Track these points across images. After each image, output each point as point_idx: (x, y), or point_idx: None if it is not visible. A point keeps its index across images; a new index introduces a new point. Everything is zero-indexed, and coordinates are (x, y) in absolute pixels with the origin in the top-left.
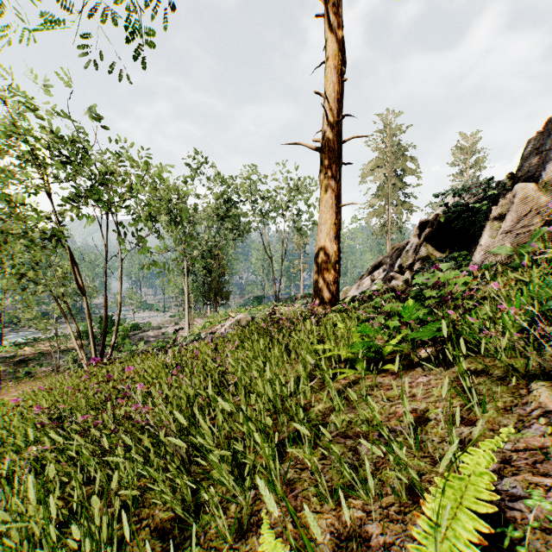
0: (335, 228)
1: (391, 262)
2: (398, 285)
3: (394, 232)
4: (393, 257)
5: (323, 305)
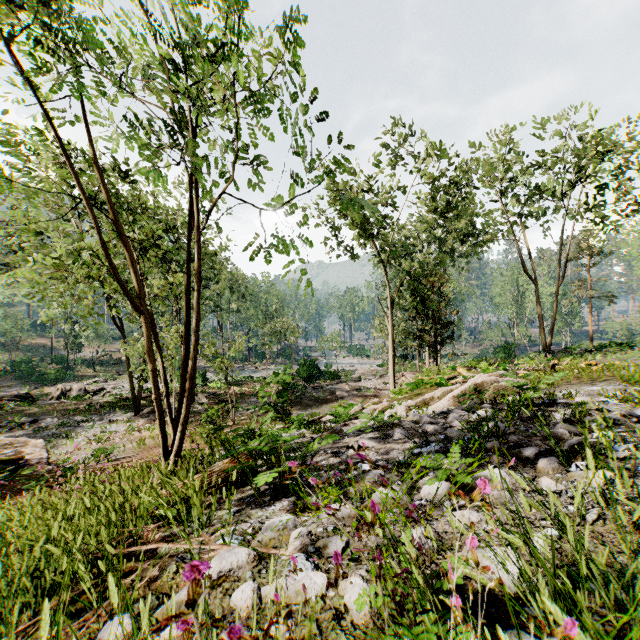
0: None
1: None
2: None
3: None
4: None
5: None
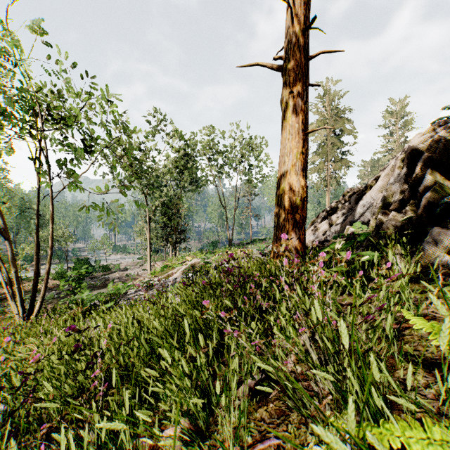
0: (302, 159)
1: (349, 206)
2: (395, 225)
3: (333, 185)
4: (352, 201)
5: (287, 252)
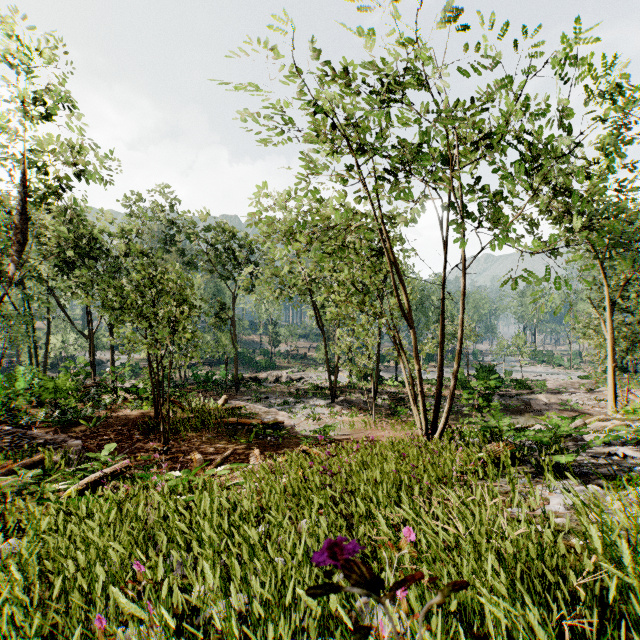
0: None
1: None
2: None
3: None
4: None
5: None
